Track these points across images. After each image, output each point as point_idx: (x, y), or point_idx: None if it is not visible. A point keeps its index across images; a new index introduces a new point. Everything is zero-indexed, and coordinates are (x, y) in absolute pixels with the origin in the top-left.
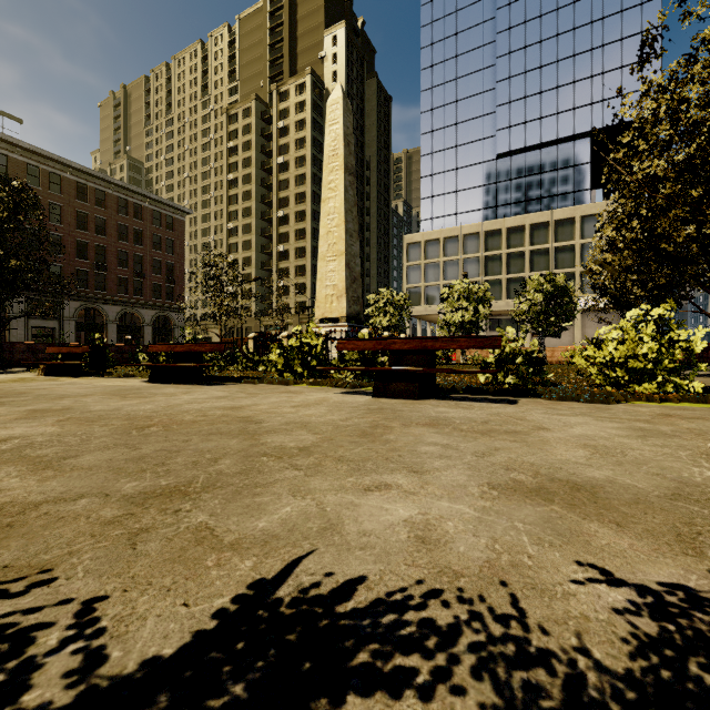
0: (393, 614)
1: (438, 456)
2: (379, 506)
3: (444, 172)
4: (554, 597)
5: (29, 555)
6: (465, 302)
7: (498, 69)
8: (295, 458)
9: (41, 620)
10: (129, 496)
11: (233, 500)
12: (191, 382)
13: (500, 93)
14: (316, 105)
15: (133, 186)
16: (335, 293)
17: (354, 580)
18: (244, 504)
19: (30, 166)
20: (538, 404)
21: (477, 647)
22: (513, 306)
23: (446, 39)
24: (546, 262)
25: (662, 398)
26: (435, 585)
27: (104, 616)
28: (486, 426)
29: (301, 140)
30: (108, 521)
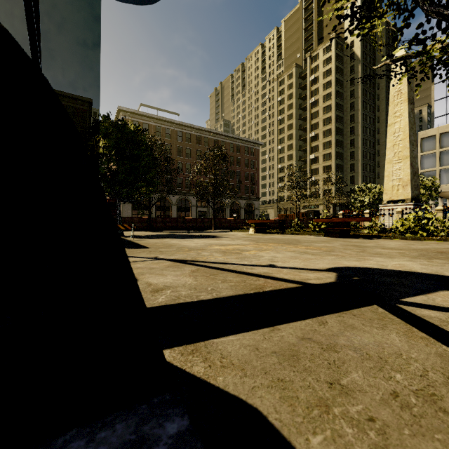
0: None
1: None
2: None
3: None
4: None
5: None
6: None
7: None
8: None
9: None
10: None
11: None
12: (346, 237)
13: None
14: (338, 57)
15: (236, 136)
16: (400, 183)
17: None
18: None
19: (197, 136)
20: None
21: None
22: None
23: None
24: None
25: None
26: None
27: None
28: None
29: (327, 83)
30: None
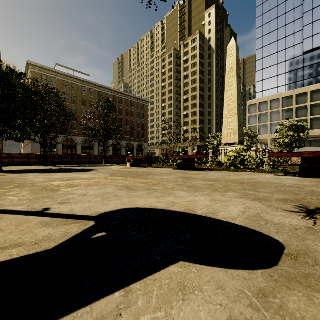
0: None
1: None
2: None
3: (270, 67)
4: None
5: None
6: (292, 132)
7: (304, 6)
8: None
9: None
10: None
11: None
12: (191, 170)
13: (306, 19)
14: (201, 47)
15: (130, 94)
16: (232, 132)
17: None
18: None
19: (99, 92)
20: None
21: None
22: (315, 133)
23: None
24: None
25: None
26: None
27: None
28: None
29: (194, 64)
30: None
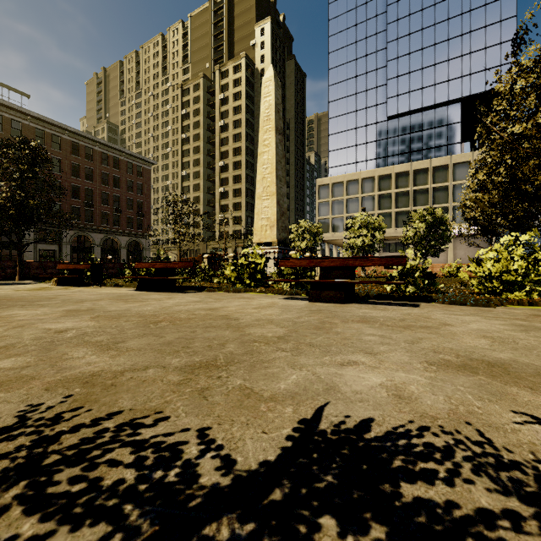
0: (403, 439)
1: (380, 343)
2: (357, 375)
3: (346, 131)
4: (506, 431)
5: (140, 403)
6: (365, 230)
7: (389, 51)
8: (278, 344)
9: (178, 440)
10: (179, 367)
11: (253, 371)
12: (167, 290)
13: (390, 70)
14: (249, 81)
15: (113, 144)
16: (268, 224)
17: (366, 420)
18: (262, 373)
19: (38, 130)
20: (435, 307)
21: (469, 458)
22: (400, 233)
23: (348, 29)
24: (426, 199)
25: (530, 303)
26: (422, 423)
27: (217, 438)
28: (404, 323)
29: (237, 107)
30: (177, 383)
